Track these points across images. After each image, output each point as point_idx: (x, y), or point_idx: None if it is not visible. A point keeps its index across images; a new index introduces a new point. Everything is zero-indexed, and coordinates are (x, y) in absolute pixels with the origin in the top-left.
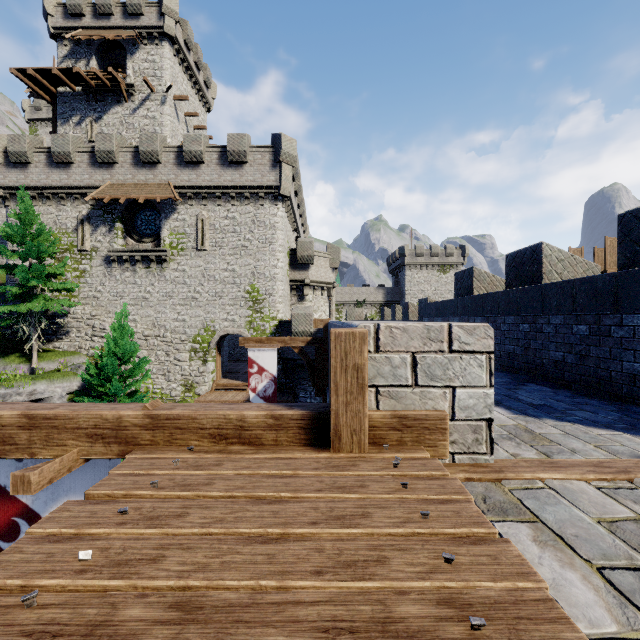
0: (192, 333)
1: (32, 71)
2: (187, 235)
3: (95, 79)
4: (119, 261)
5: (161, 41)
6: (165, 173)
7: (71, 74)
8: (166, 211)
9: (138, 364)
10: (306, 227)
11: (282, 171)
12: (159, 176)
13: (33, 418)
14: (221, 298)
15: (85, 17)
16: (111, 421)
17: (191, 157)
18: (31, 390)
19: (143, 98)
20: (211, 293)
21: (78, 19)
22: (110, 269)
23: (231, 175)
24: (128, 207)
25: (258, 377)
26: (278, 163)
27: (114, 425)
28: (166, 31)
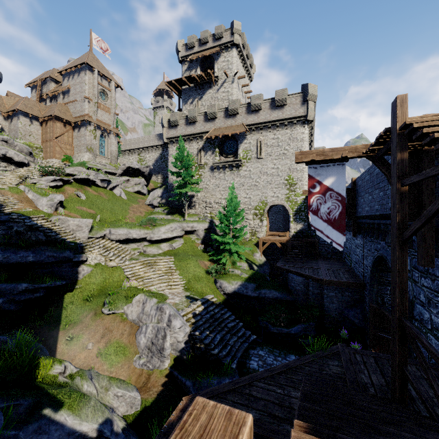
0: (254, 204)
1: (174, 81)
2: (251, 151)
3: (200, 78)
4: (217, 168)
5: (231, 48)
6: (240, 119)
7: (190, 78)
8: (240, 139)
9: (240, 212)
10: (313, 143)
11: (308, 106)
12: (237, 121)
13: (333, 149)
14: (270, 184)
15: (195, 47)
16: (354, 147)
17: (255, 107)
18: (192, 226)
19: (222, 82)
20: (265, 182)
21: (192, 49)
22: (213, 173)
23: (277, 114)
24: (221, 140)
25: None
26: (305, 101)
27: (355, 148)
28: (234, 42)
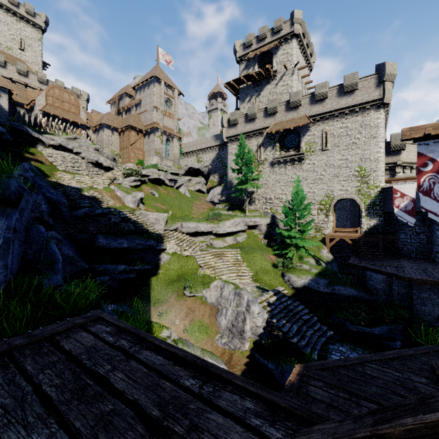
0: (318, 199)
1: (232, 82)
2: (315, 143)
3: (258, 75)
4: (277, 163)
5: (291, 40)
6: (303, 110)
7: (248, 77)
8: (303, 132)
9: (307, 206)
10: (385, 130)
11: (385, 87)
12: (300, 113)
13: None
14: (337, 177)
15: (253, 45)
16: None
17: (319, 97)
18: (254, 220)
19: (281, 76)
20: (331, 175)
21: (249, 48)
22: (273, 168)
23: (345, 100)
24: (281, 134)
25: (400, 199)
26: (381, 83)
27: None
28: (295, 33)
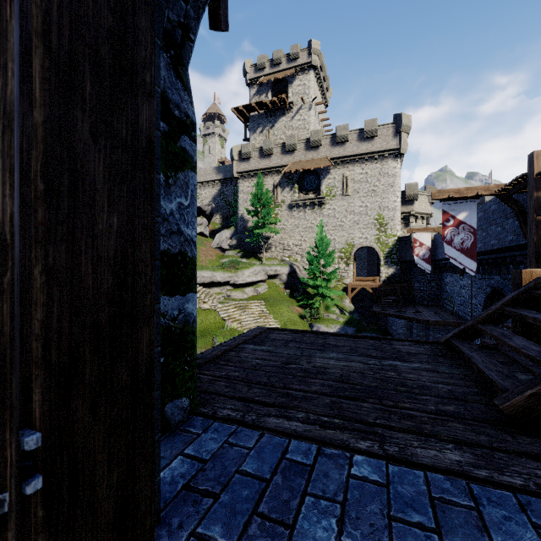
0: (339, 247)
1: (241, 107)
2: (336, 187)
3: (272, 104)
4: (296, 207)
5: (308, 71)
6: (324, 151)
7: (260, 104)
8: (323, 174)
9: (332, 254)
10: None
11: (401, 138)
12: (320, 154)
13: (468, 188)
14: (358, 224)
15: (266, 69)
16: (487, 187)
17: (340, 139)
18: (275, 269)
19: (298, 109)
20: (351, 222)
21: (262, 71)
22: (291, 212)
23: (365, 146)
24: (300, 175)
25: (419, 248)
26: (398, 133)
27: (487, 188)
28: (312, 64)
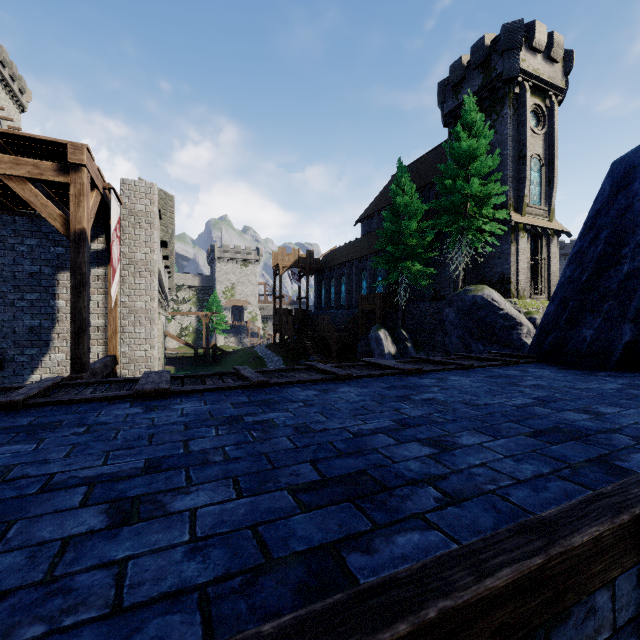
0: None
1: None
2: None
3: None
4: None
5: None
6: None
7: None
8: None
9: None
10: None
11: None
12: None
13: None
14: None
15: None
16: None
17: None
18: None
19: None
20: None
21: None
22: None
23: None
24: None
25: None
26: None
27: None
28: None
